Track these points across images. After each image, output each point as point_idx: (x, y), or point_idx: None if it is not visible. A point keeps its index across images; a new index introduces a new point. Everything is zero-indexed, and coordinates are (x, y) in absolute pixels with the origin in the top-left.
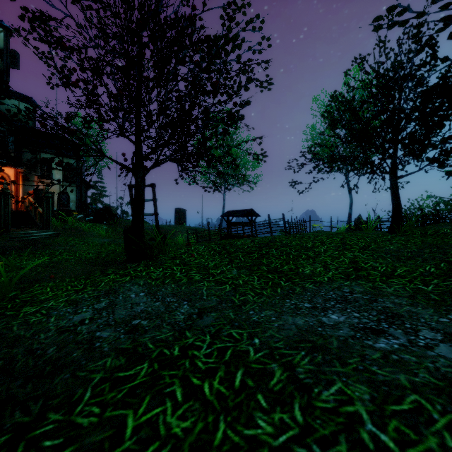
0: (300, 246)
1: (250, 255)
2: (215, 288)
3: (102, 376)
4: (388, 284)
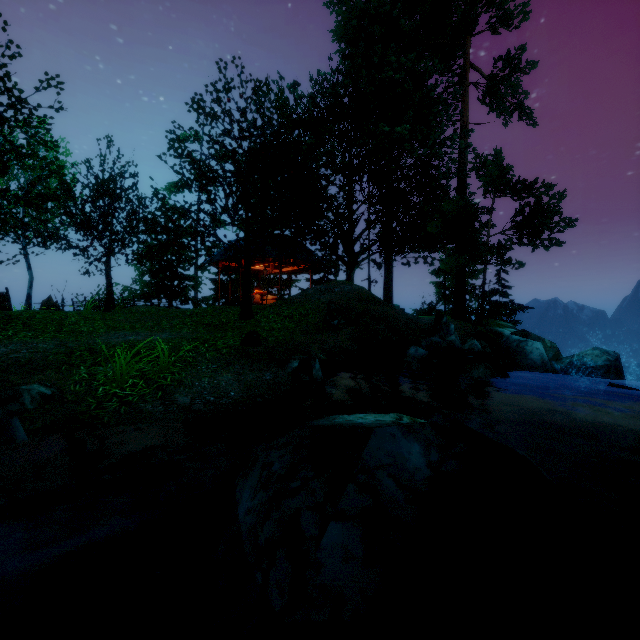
0: (50, 318)
1: (12, 324)
2: (37, 339)
3: (66, 357)
4: (138, 330)
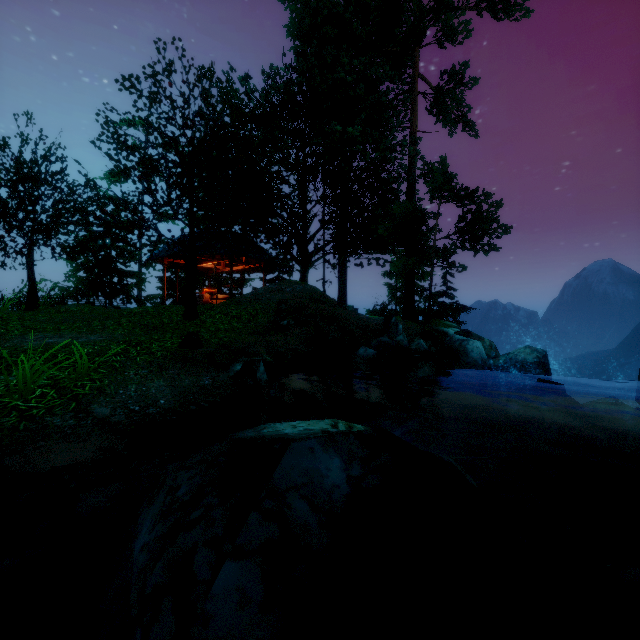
0: None
1: None
2: None
3: None
4: (63, 332)
